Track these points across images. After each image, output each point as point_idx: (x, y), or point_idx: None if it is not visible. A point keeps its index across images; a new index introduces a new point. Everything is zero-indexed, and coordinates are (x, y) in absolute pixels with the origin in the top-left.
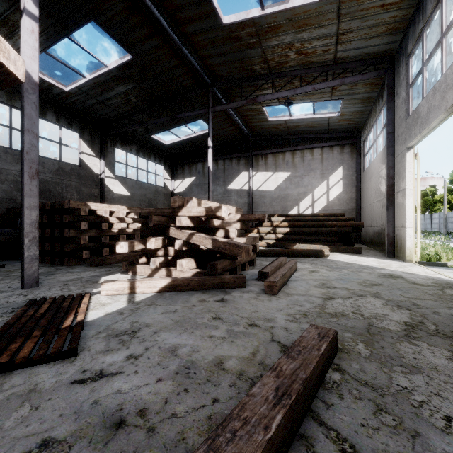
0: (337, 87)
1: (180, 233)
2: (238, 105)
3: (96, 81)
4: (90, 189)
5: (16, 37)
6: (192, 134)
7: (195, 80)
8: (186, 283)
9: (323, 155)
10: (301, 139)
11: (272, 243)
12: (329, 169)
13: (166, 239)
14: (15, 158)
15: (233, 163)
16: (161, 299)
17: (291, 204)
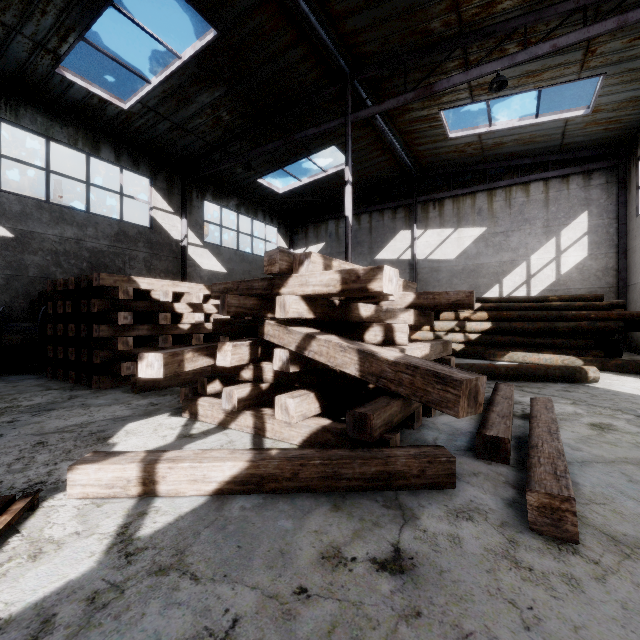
0: (597, 47)
1: (283, 335)
2: (398, 102)
3: (166, 86)
4: (166, 263)
5: (37, 16)
6: (320, 173)
7: (323, 69)
8: (289, 472)
9: (549, 193)
10: (505, 168)
11: (460, 350)
12: (560, 217)
13: (259, 345)
14: (53, 217)
15: (386, 217)
16: (208, 535)
17: (486, 282)
